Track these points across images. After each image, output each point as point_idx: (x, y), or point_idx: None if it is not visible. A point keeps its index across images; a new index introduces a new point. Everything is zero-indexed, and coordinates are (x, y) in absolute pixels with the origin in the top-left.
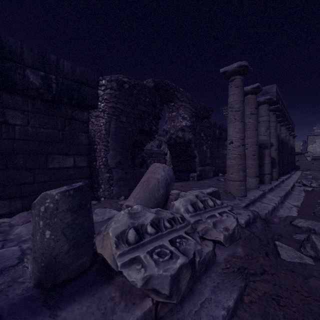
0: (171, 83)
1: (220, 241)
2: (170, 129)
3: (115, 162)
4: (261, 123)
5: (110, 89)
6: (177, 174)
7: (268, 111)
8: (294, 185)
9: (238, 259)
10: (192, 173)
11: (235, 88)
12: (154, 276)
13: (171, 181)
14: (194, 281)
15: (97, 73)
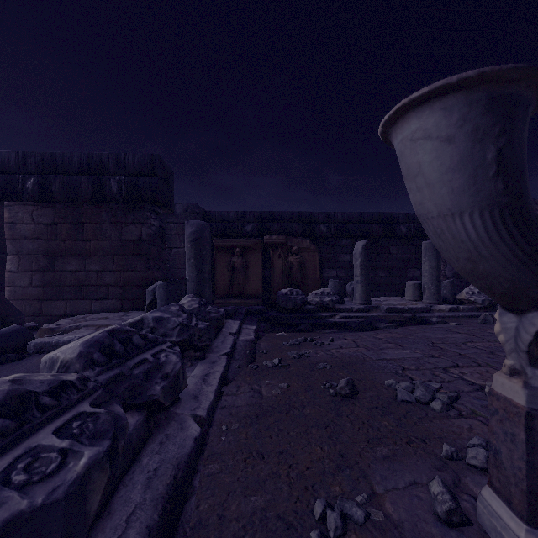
0: None
1: None
2: None
3: (451, 273)
4: None
5: None
6: None
7: None
8: None
9: None
10: None
11: None
12: (477, 299)
13: None
14: (494, 311)
15: None
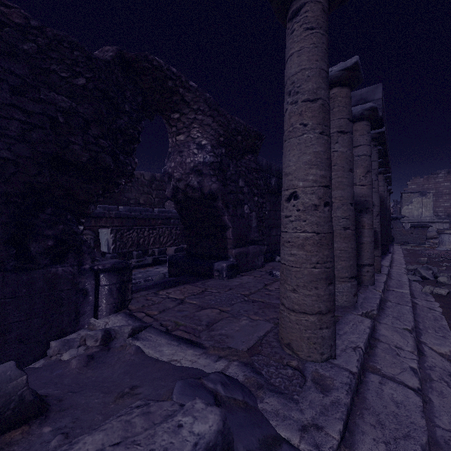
0: (169, 67)
1: None
2: (174, 170)
3: None
4: (355, 160)
5: None
6: (191, 262)
7: (369, 135)
8: (408, 280)
9: None
10: (219, 261)
11: (305, 31)
12: None
13: None
14: None
15: None
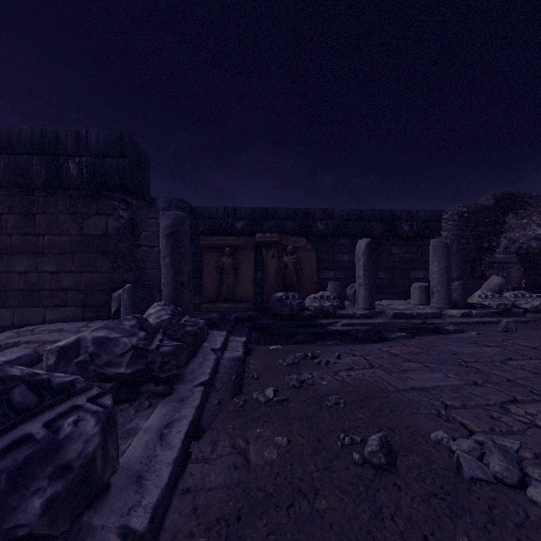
0: (519, 192)
1: (527, 309)
2: (519, 238)
3: (456, 275)
4: None
5: (452, 221)
6: (531, 289)
7: None
8: None
9: (538, 317)
10: None
11: None
12: (491, 303)
13: (503, 285)
14: (509, 316)
15: (440, 210)
